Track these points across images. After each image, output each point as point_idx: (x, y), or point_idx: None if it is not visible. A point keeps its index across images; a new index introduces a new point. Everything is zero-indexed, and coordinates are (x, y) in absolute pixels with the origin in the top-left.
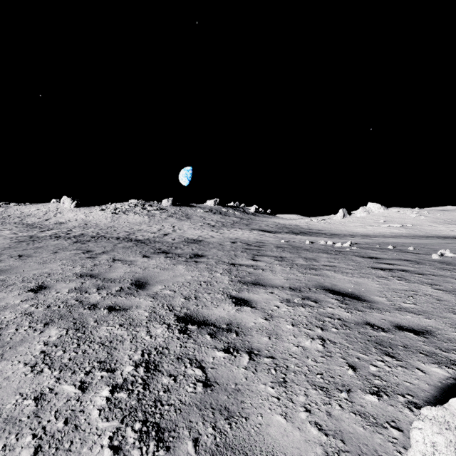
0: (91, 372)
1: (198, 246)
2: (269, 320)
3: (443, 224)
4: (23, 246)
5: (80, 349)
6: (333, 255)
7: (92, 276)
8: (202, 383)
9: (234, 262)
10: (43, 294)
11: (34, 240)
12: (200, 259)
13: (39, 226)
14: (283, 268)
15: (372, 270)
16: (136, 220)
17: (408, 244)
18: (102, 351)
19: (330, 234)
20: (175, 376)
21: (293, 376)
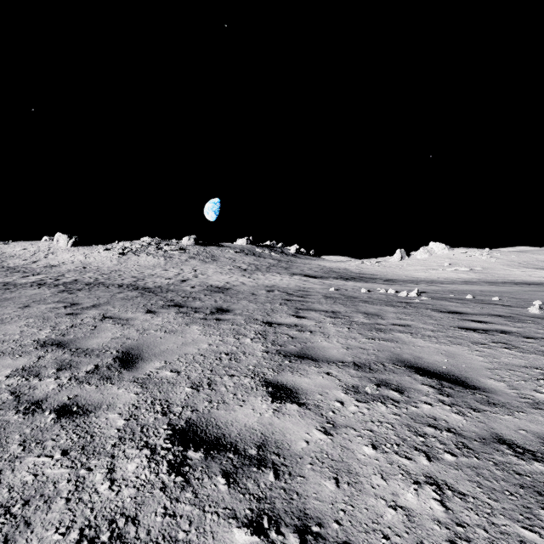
0: None
1: (223, 296)
2: (331, 434)
3: (518, 267)
4: None
5: None
6: (401, 308)
7: (61, 345)
8: None
9: (271, 320)
10: None
11: (7, 288)
12: (224, 316)
13: (23, 269)
14: (338, 329)
15: (462, 331)
16: (149, 262)
17: (488, 293)
18: None
19: (386, 279)
20: None
21: None
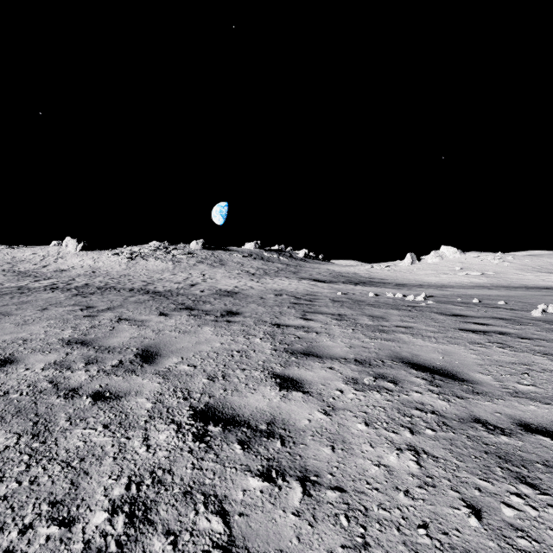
0: (32, 527)
1: (233, 299)
2: (331, 414)
3: (532, 271)
4: (4, 301)
5: (27, 475)
6: (406, 312)
7: (84, 344)
8: (222, 551)
9: (279, 322)
10: (5, 372)
11: (22, 292)
12: (234, 318)
13: (34, 274)
14: (343, 330)
15: (462, 333)
16: (157, 267)
17: (496, 297)
18: (63, 479)
19: (396, 284)
20: (176, 535)
21: (379, 532)
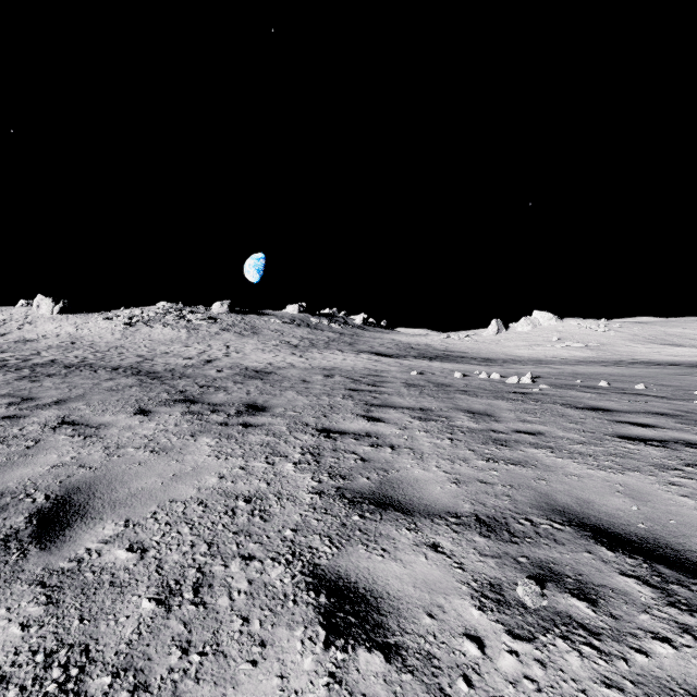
0: None
1: (261, 384)
2: None
3: (644, 343)
4: None
5: None
6: (519, 403)
7: None
8: None
9: (329, 425)
10: None
11: None
12: (256, 418)
13: None
14: (435, 441)
15: (627, 444)
16: (165, 336)
17: (623, 378)
18: None
19: (481, 358)
20: None
21: None
